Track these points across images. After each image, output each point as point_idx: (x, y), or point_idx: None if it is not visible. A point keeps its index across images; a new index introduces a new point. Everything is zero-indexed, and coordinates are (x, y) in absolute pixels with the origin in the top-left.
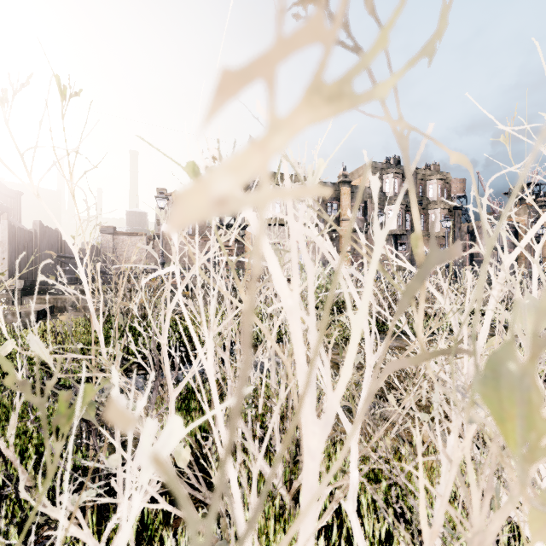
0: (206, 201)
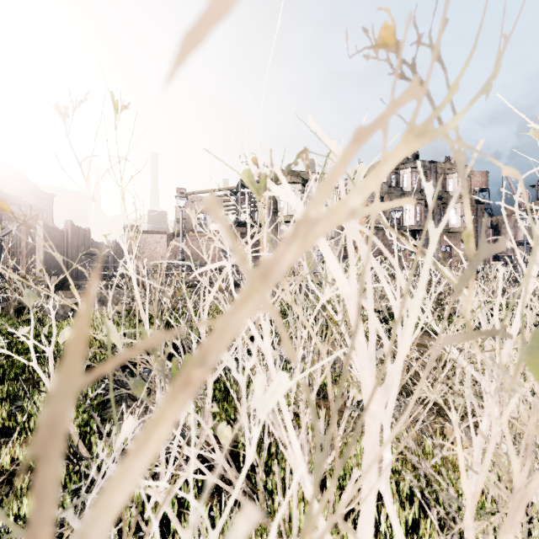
0: (345, 212)
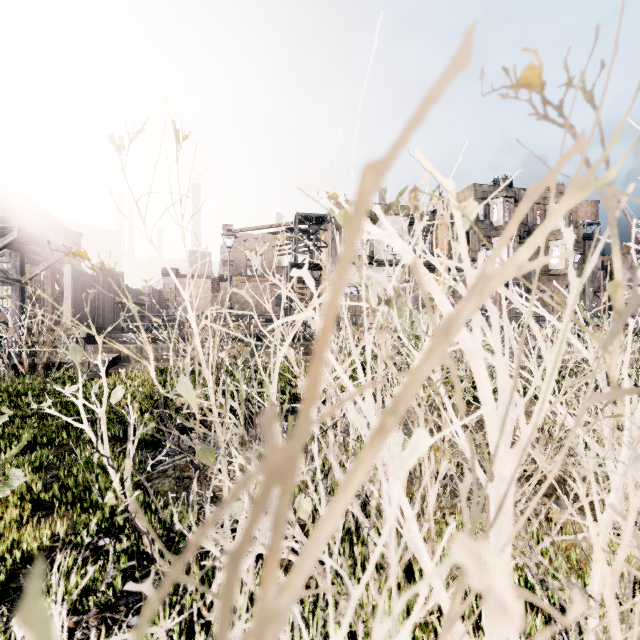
0: (514, 268)
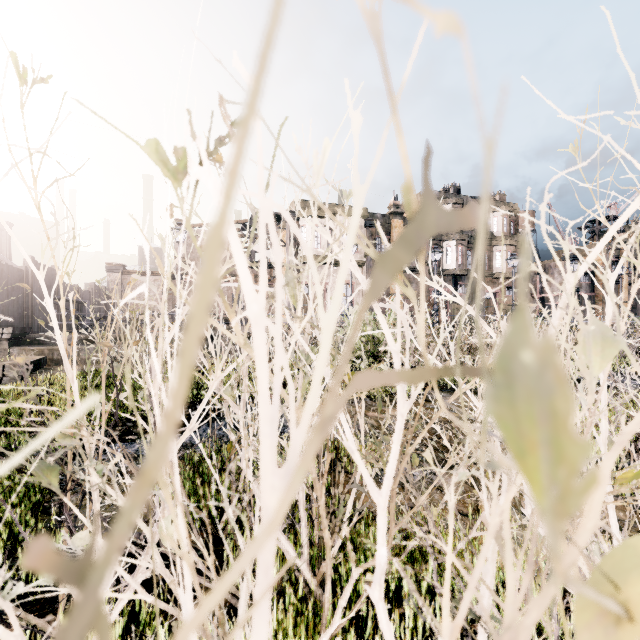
0: None
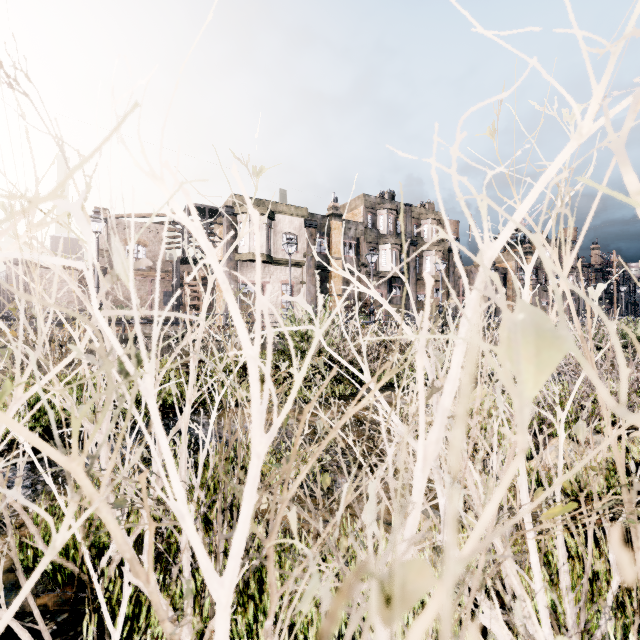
0: None
